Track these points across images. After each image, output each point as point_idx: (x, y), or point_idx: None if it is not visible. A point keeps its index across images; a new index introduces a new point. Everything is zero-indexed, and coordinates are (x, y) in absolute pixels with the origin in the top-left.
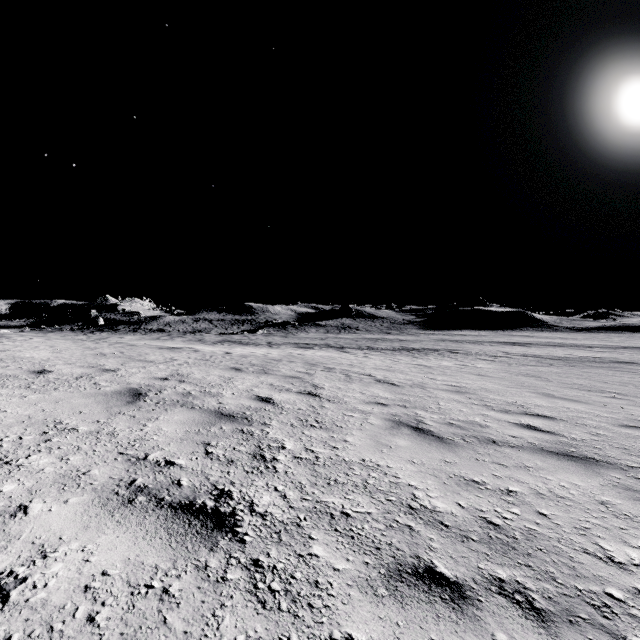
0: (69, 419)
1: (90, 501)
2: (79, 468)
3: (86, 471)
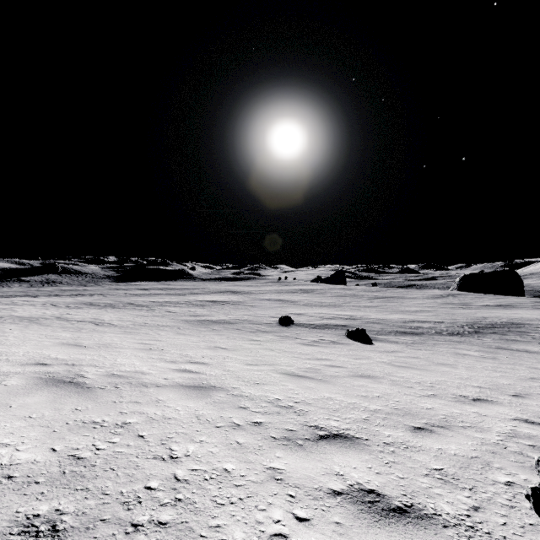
0: None
1: None
2: None
3: None
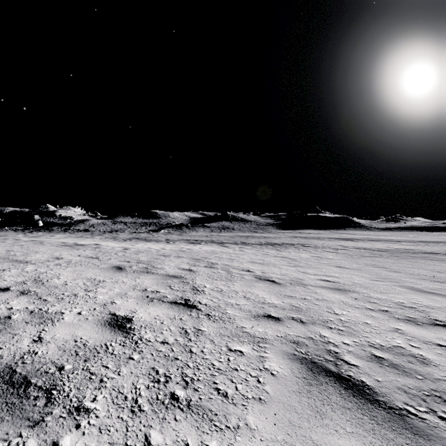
0: None
1: None
2: None
3: None
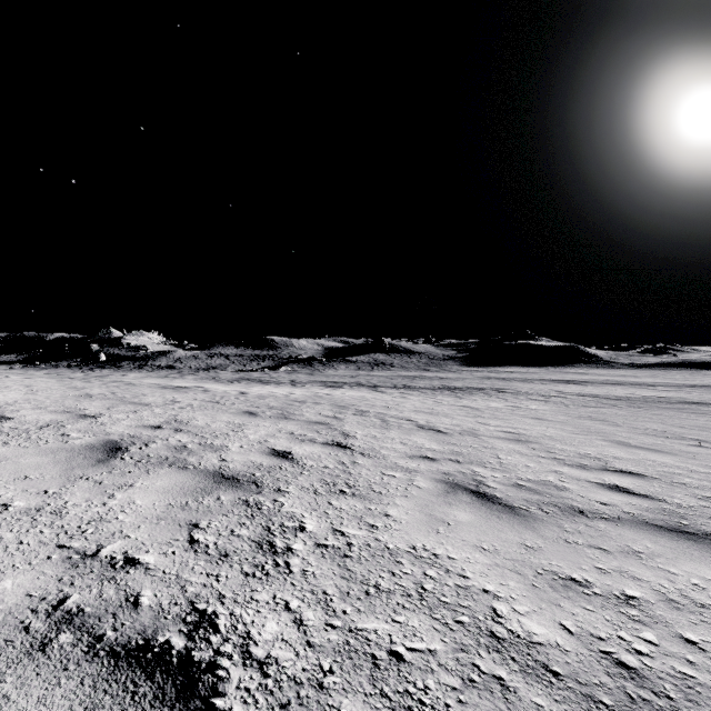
0: (4, 489)
1: None
2: None
3: None
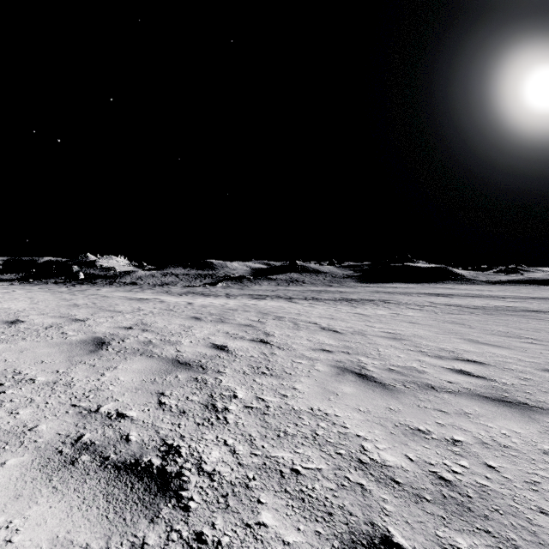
0: (29, 369)
1: (29, 462)
2: (26, 423)
3: (33, 426)
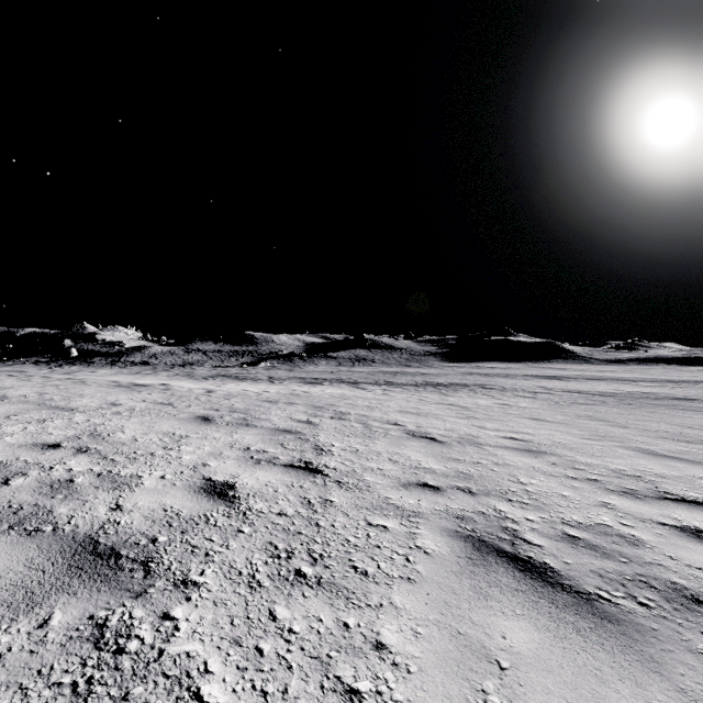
0: None
1: None
2: None
3: None
